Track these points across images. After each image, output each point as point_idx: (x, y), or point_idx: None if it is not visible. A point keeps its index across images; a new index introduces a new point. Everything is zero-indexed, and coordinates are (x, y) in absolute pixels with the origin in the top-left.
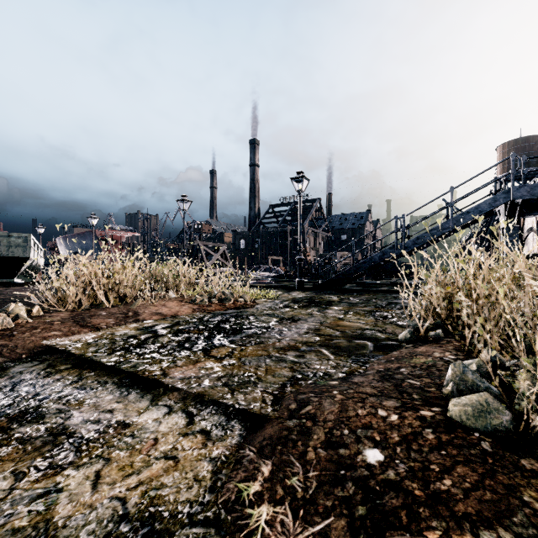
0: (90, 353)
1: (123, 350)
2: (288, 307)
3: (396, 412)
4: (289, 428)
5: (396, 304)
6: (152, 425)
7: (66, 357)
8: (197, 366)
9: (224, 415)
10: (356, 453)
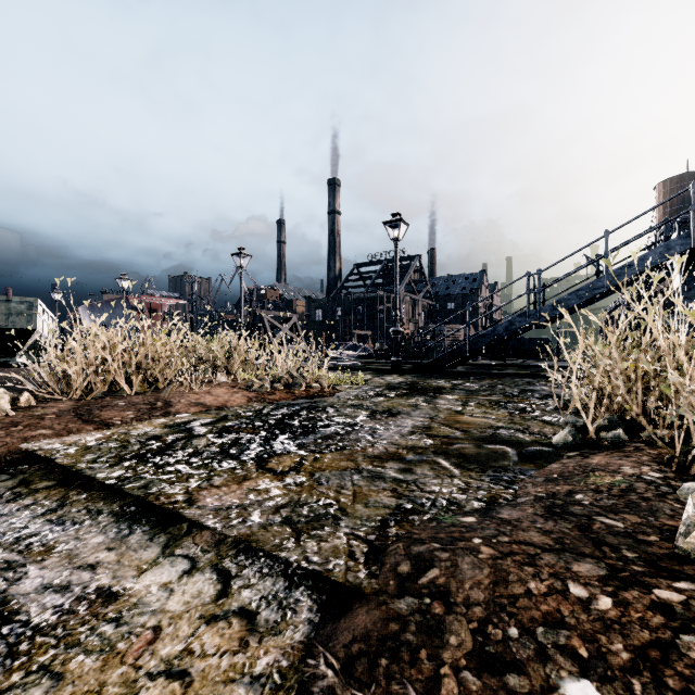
0: (84, 463)
1: (136, 459)
2: (382, 395)
3: (606, 590)
4: (400, 616)
5: (533, 392)
6: (156, 598)
7: (52, 469)
8: (243, 487)
9: (284, 578)
10: (544, 688)
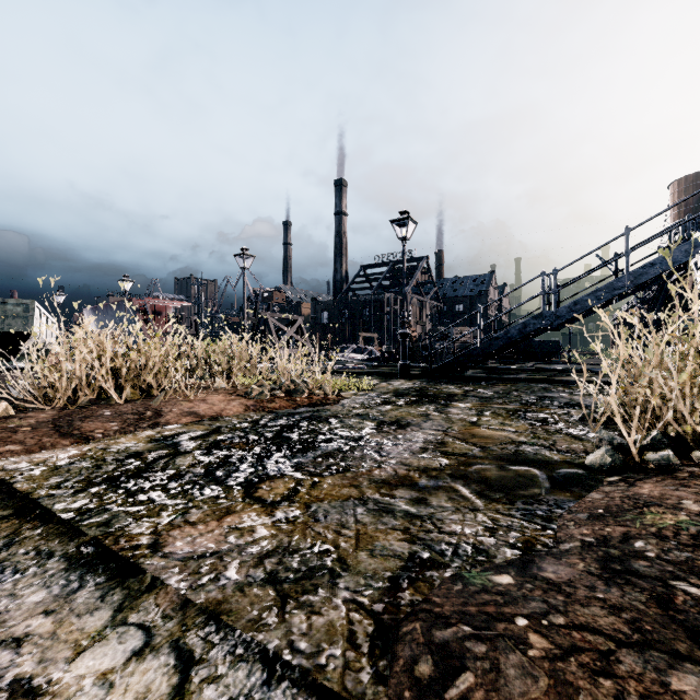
0: (45, 489)
1: (106, 484)
2: (390, 403)
3: None
4: None
5: (551, 400)
6: (87, 699)
7: (14, 493)
8: (224, 525)
9: (262, 664)
10: None
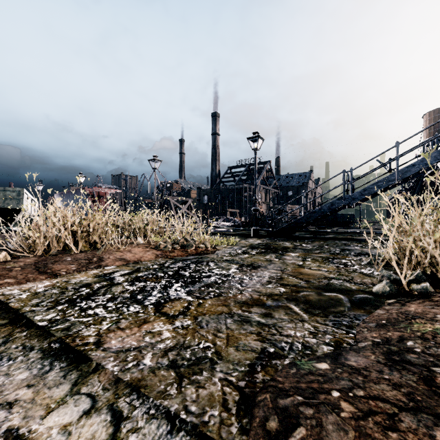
0: (29, 307)
1: (67, 304)
2: (247, 253)
3: None
4: None
5: (349, 251)
6: None
7: (9, 309)
8: (142, 330)
9: (167, 420)
10: None
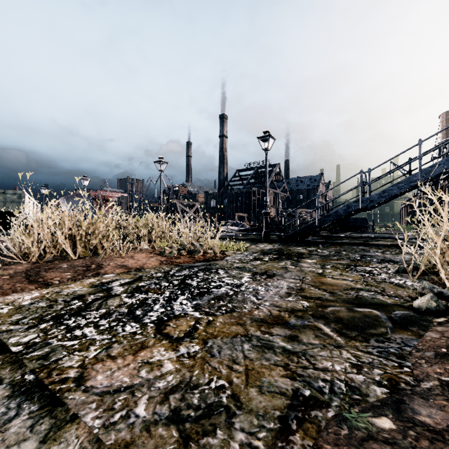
0: (6, 325)
1: (53, 321)
2: (259, 259)
3: None
4: None
5: (371, 257)
6: None
7: None
8: (138, 359)
9: None
10: None
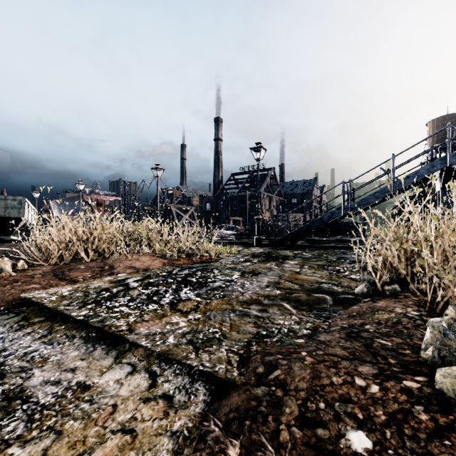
0: (62, 306)
1: (94, 304)
2: (249, 261)
3: (376, 381)
4: (257, 397)
5: (345, 259)
6: (113, 388)
7: (42, 309)
8: (163, 321)
9: (188, 376)
10: (337, 436)
